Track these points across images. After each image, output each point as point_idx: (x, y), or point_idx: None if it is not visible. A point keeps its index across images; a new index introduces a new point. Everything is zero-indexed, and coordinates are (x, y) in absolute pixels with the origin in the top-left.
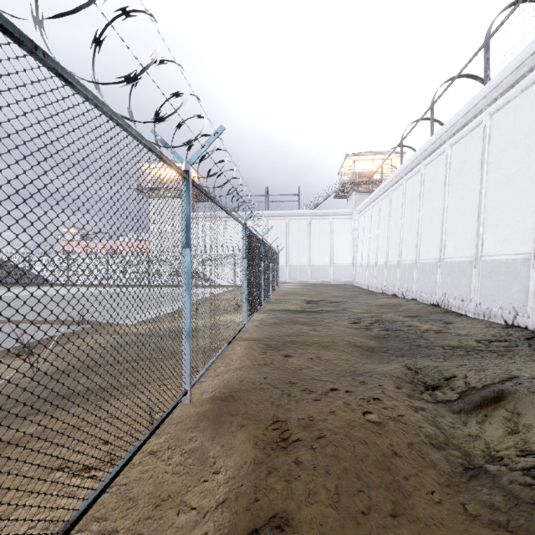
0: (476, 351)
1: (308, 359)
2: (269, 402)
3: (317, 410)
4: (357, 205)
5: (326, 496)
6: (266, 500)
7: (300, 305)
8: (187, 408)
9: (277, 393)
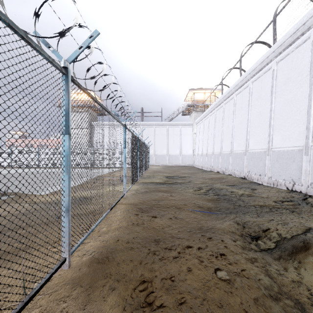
0: (275, 208)
1: (168, 219)
2: (138, 262)
3: (177, 270)
4: (195, 119)
5: None
6: None
7: (162, 179)
8: (66, 273)
9: (144, 252)
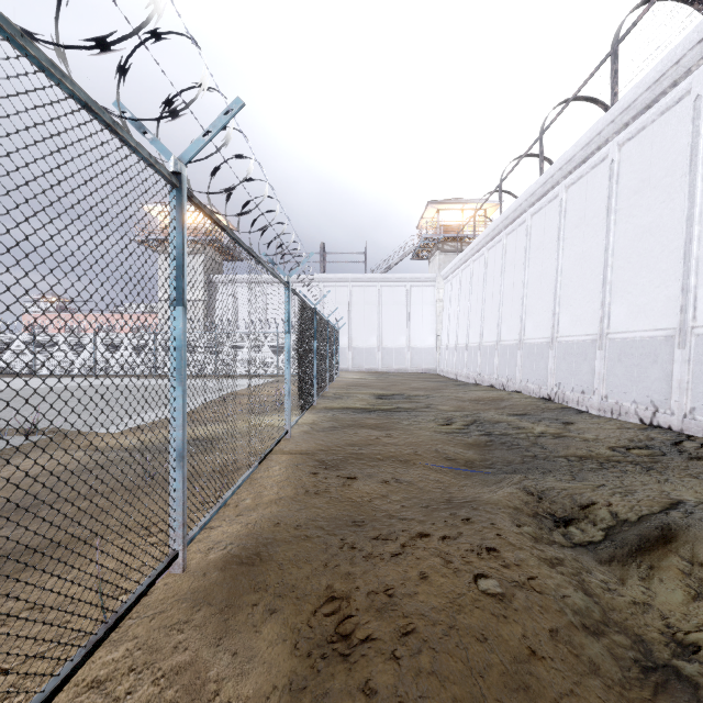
0: (612, 463)
1: (381, 483)
2: (320, 562)
3: (399, 576)
4: (442, 268)
5: None
6: None
7: (368, 401)
8: (178, 581)
9: (333, 545)
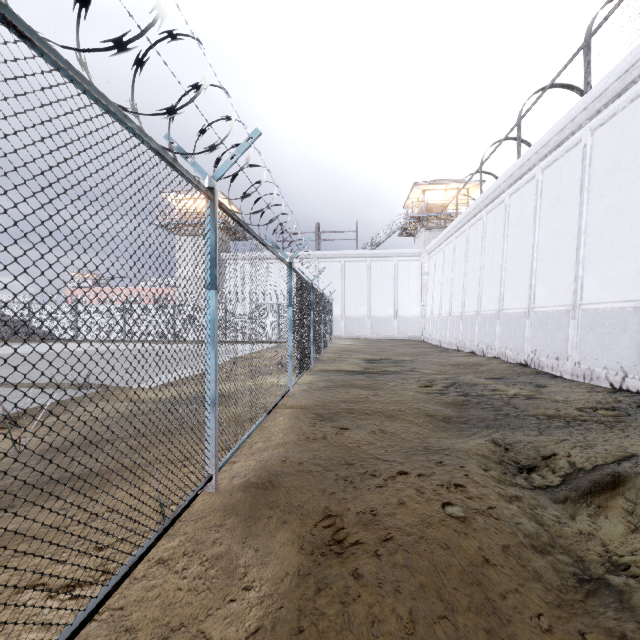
0: (578, 422)
1: (368, 433)
2: (319, 490)
3: (381, 501)
4: (426, 244)
5: (396, 627)
6: (313, 631)
7: (358, 365)
8: (212, 498)
9: (329, 477)
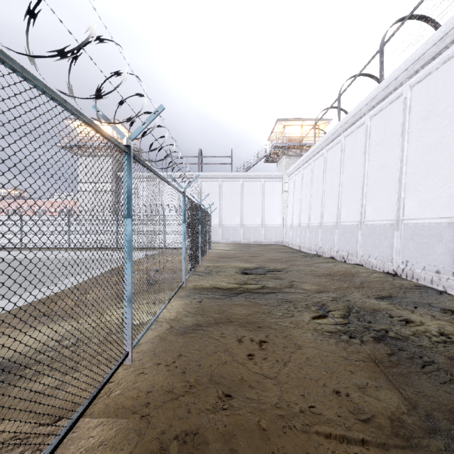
0: None
1: None
2: None
3: None
4: (287, 168)
5: None
6: None
7: (235, 277)
8: None
9: None
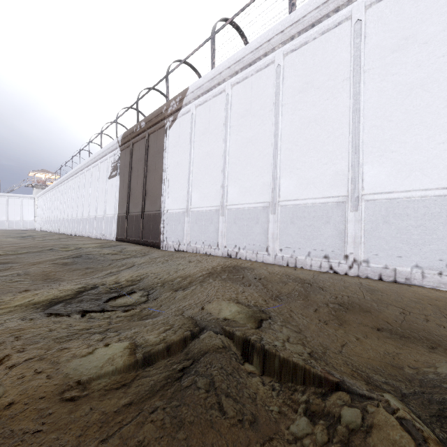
0: None
1: None
2: None
3: None
4: (37, 194)
5: None
6: None
7: None
8: None
9: None
